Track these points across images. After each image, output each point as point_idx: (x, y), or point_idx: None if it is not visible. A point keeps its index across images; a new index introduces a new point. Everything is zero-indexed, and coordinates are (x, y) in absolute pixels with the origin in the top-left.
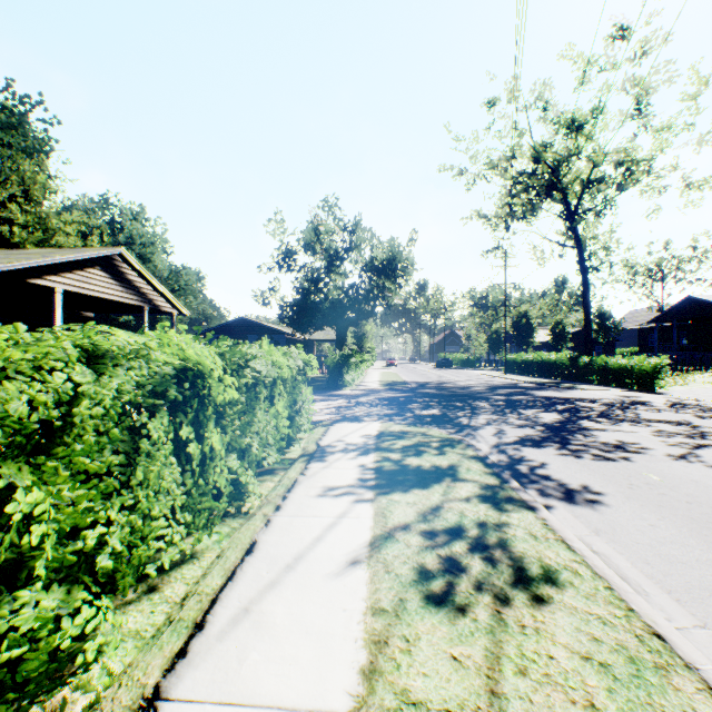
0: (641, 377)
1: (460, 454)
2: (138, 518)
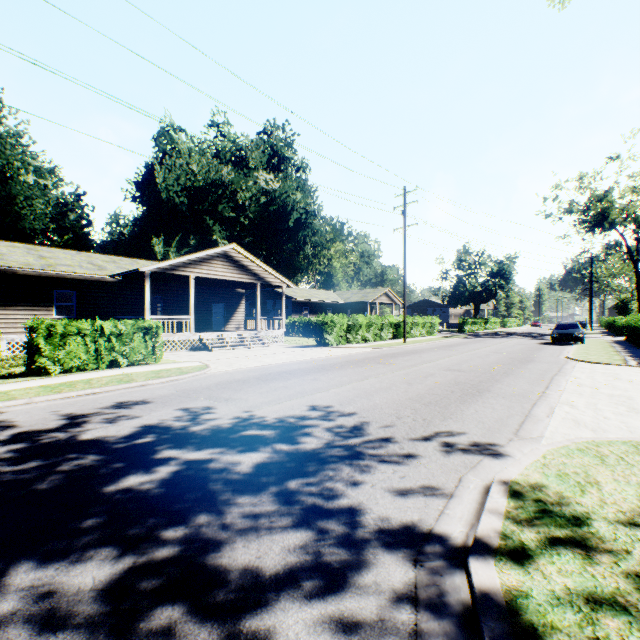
0: (618, 329)
1: (462, 336)
2: (416, 329)
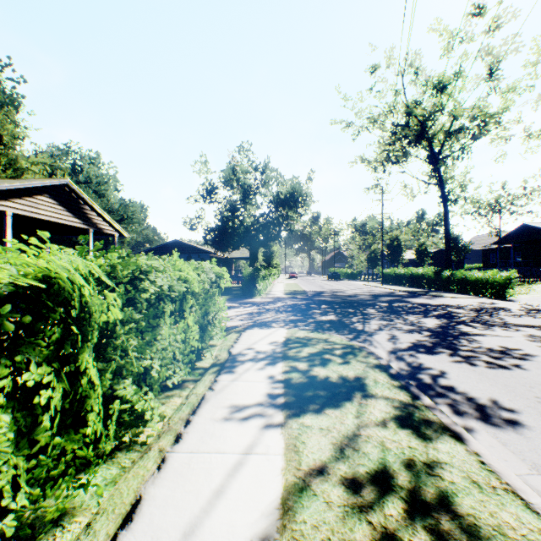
0: (494, 287)
1: (363, 363)
2: None
